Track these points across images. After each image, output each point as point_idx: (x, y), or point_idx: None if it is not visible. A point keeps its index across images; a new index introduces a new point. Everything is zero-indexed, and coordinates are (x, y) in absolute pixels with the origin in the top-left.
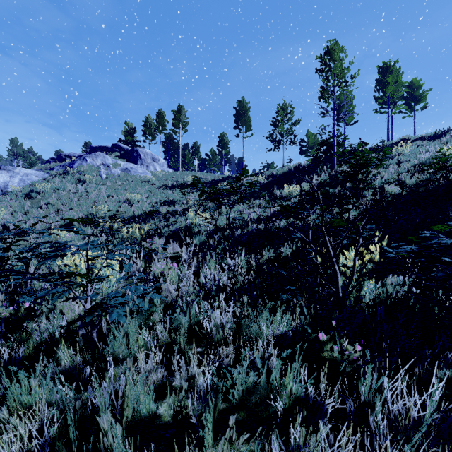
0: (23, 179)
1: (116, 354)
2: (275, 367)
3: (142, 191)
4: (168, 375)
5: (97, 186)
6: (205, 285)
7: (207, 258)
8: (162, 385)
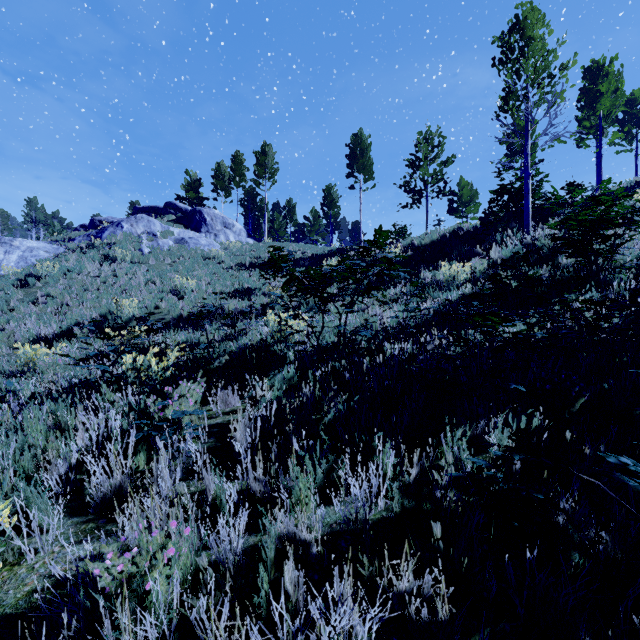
0: (25, 256)
1: None
2: None
3: (201, 274)
4: None
5: (132, 267)
6: None
7: (291, 467)
8: None
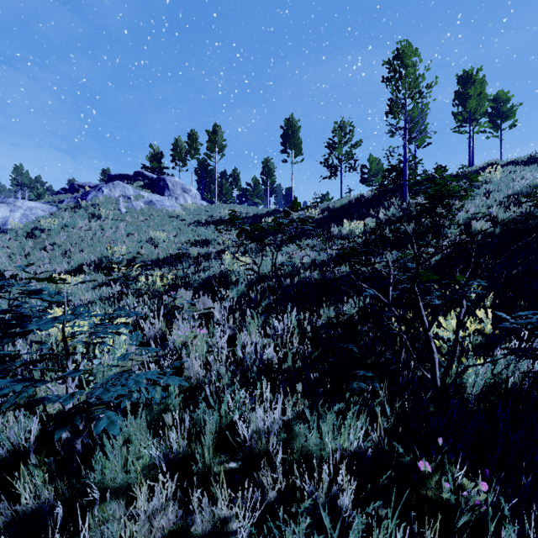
0: (26, 214)
1: (105, 483)
2: (353, 529)
3: (169, 229)
4: (185, 512)
5: (114, 223)
6: (243, 361)
7: (246, 319)
8: (175, 532)
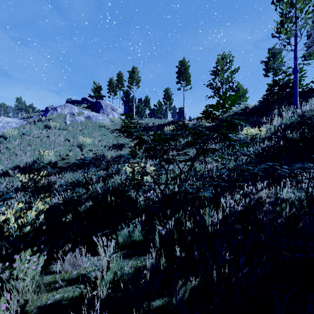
0: (4, 126)
1: None
2: None
3: (96, 135)
4: None
5: (58, 131)
6: None
7: None
8: None
